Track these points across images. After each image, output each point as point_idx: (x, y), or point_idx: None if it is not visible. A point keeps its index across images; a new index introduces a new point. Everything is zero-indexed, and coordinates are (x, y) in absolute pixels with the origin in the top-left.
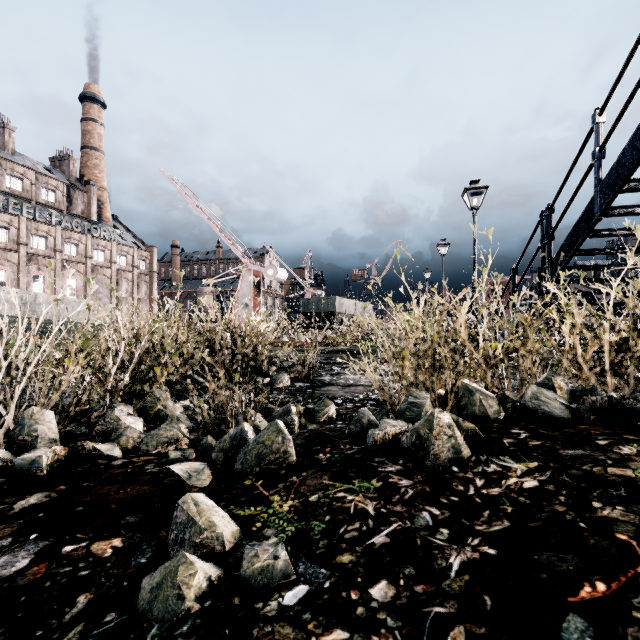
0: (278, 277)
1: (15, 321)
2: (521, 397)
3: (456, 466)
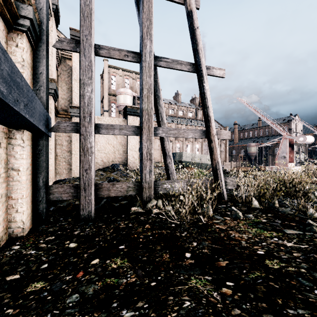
0: (306, 141)
1: (190, 163)
2: None
3: None
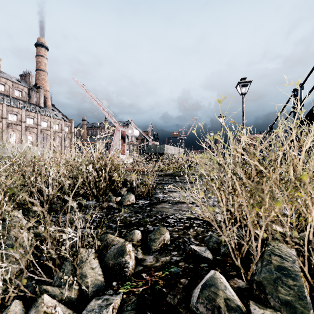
0: (134, 134)
1: None
2: None
3: None
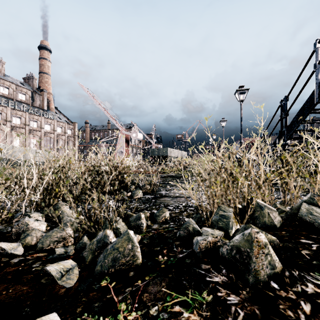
0: (138, 138)
1: (2, 160)
2: (291, 209)
3: (274, 282)
